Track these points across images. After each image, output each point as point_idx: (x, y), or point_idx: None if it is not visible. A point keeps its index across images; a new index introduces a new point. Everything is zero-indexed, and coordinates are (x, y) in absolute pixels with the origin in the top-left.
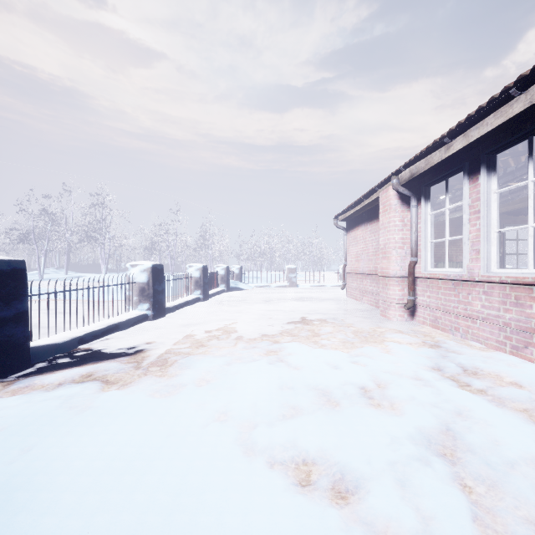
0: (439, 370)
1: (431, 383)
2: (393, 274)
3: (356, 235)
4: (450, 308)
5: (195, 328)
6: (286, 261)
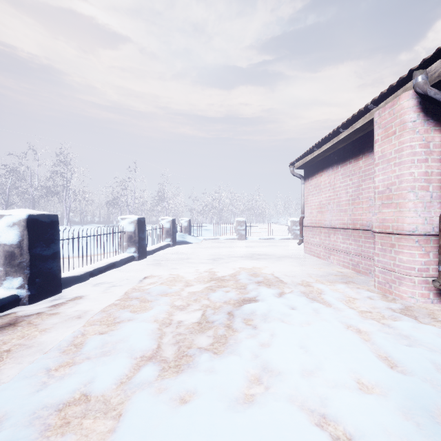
0: None
1: None
2: (410, 230)
3: (319, 182)
4: None
5: (77, 332)
6: (233, 215)
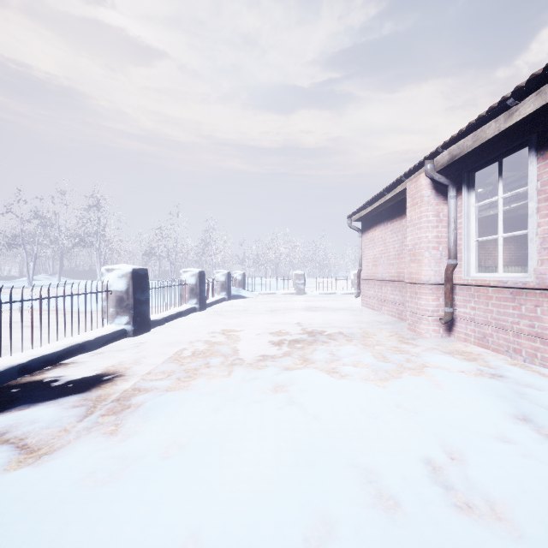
0: (527, 422)
1: (533, 451)
2: (425, 280)
3: (373, 236)
4: (506, 324)
5: (182, 348)
6: (292, 267)
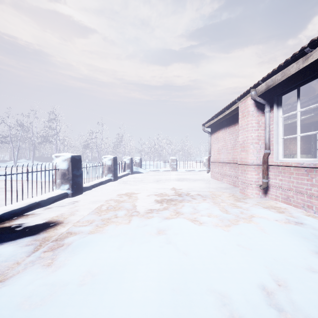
0: None
1: None
2: (251, 163)
3: (218, 136)
4: (302, 190)
5: (101, 205)
6: (169, 155)
